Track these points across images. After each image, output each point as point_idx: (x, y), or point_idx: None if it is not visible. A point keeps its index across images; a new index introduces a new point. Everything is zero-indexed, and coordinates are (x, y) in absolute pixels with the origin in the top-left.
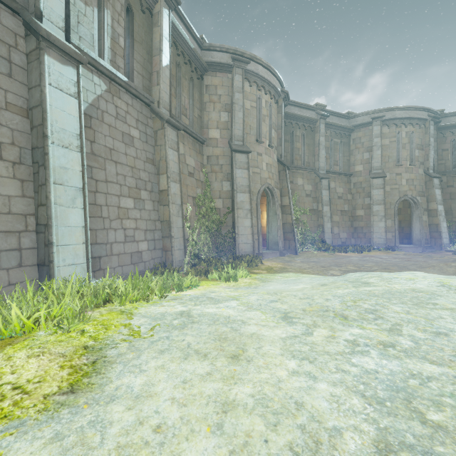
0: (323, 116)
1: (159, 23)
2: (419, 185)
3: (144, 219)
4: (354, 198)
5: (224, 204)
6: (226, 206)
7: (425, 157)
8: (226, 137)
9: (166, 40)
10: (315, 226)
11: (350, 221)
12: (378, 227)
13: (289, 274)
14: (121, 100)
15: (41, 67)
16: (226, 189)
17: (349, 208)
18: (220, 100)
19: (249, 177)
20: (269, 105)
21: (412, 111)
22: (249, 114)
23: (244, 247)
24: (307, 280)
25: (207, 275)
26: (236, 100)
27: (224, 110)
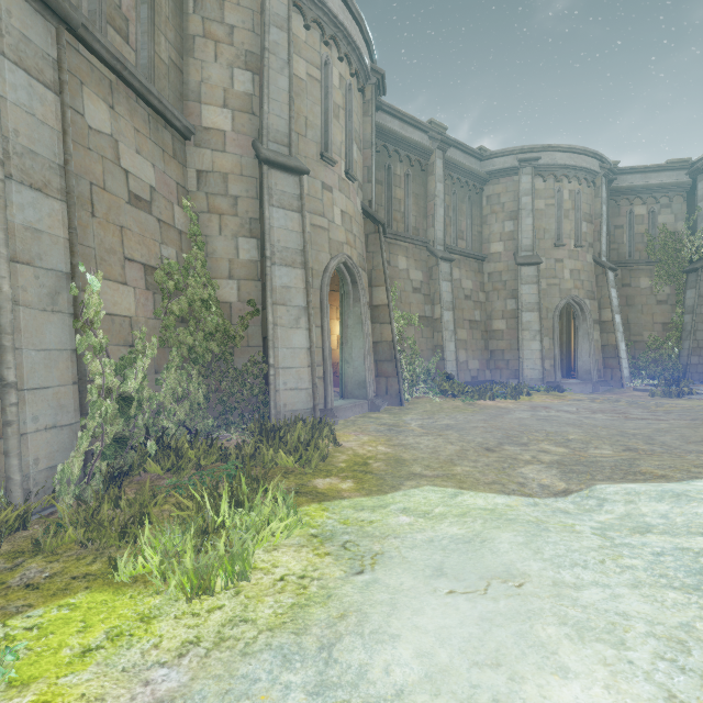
0: (442, 144)
1: None
2: (587, 281)
3: None
4: (489, 299)
5: (241, 294)
6: (246, 297)
7: (596, 235)
8: (247, 131)
9: None
10: (429, 349)
11: (483, 339)
12: (531, 350)
13: (426, 495)
14: None
15: None
16: (248, 258)
17: (482, 316)
18: (232, 39)
19: (302, 229)
20: (348, 90)
21: (579, 156)
22: (304, 91)
23: (292, 399)
24: (524, 554)
25: (135, 535)
26: (273, 45)
27: (242, 64)
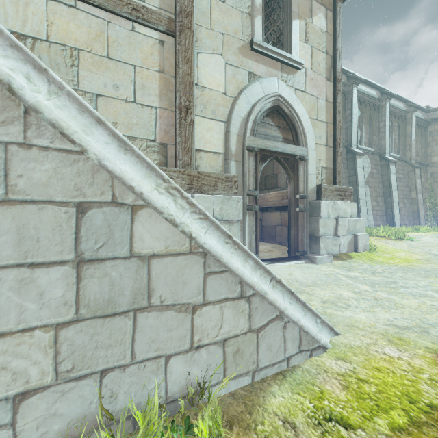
0: None
1: (410, 123)
2: None
3: (406, 211)
4: None
5: None
6: None
7: None
8: None
9: (413, 128)
10: None
11: None
12: None
13: None
14: (397, 165)
15: (389, 170)
16: None
17: None
18: None
19: None
20: None
21: None
22: None
23: None
24: None
25: None
26: None
27: None
